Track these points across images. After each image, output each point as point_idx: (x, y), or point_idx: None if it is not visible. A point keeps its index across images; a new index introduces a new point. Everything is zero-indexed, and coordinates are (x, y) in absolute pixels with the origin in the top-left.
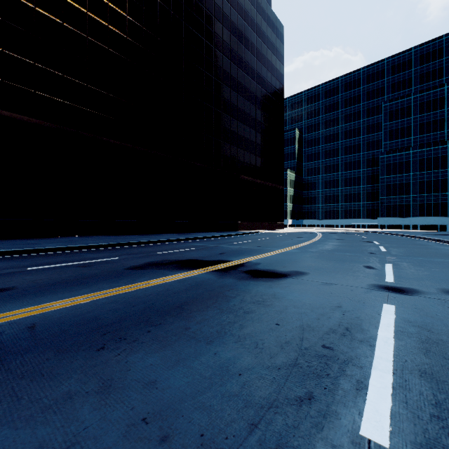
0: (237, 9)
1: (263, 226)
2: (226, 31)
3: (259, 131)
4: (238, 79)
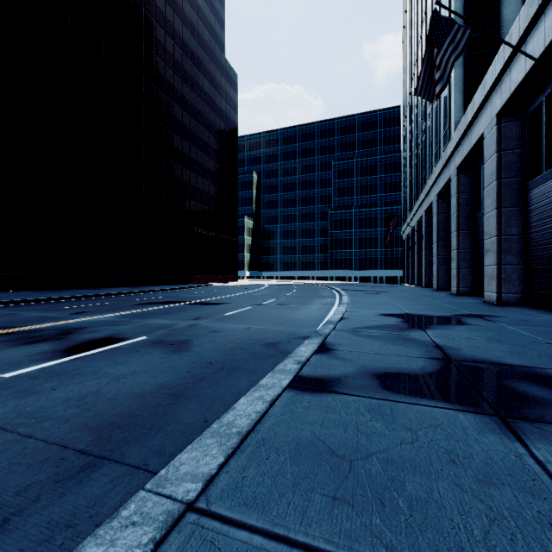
0: (190, 56)
1: (217, 279)
2: (178, 79)
3: (213, 182)
4: (191, 128)
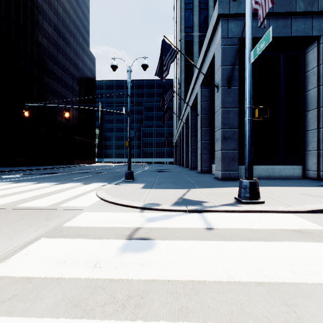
0: (73, 51)
1: (86, 162)
2: (68, 62)
3: (84, 113)
4: (74, 87)
